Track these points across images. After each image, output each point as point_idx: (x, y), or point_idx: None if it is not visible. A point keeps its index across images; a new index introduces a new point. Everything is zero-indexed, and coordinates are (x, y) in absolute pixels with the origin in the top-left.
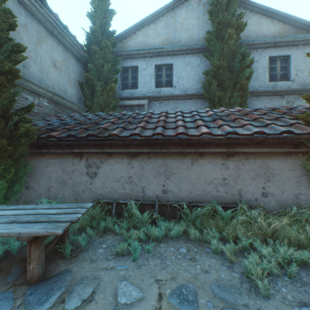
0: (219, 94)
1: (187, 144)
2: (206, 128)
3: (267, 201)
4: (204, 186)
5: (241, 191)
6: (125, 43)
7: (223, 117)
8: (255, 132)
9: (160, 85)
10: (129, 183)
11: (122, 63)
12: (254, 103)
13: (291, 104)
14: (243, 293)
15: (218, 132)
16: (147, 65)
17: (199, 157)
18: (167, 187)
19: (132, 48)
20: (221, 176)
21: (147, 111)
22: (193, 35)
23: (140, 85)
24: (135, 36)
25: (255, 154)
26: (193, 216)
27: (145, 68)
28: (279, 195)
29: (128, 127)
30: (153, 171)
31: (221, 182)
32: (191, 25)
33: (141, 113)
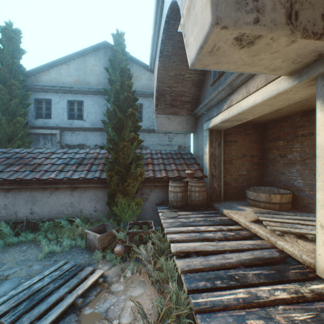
0: (110, 133)
1: (45, 182)
2: (57, 172)
3: (97, 214)
4: (59, 208)
5: (82, 209)
6: (39, 78)
7: (86, 160)
8: (78, 177)
9: (72, 117)
10: (5, 209)
11: (36, 95)
12: (147, 138)
13: (171, 140)
14: (31, 261)
15: (60, 177)
16: (60, 99)
17: (56, 190)
18: (34, 210)
19: (46, 82)
20: (70, 201)
21: (59, 140)
22: (101, 80)
23: (54, 116)
24: (49, 72)
25: (90, 187)
26: (47, 227)
27: (58, 102)
28: (104, 210)
29: (5, 170)
30: (24, 200)
31: (70, 205)
32: (99, 71)
33: (33, 151)
